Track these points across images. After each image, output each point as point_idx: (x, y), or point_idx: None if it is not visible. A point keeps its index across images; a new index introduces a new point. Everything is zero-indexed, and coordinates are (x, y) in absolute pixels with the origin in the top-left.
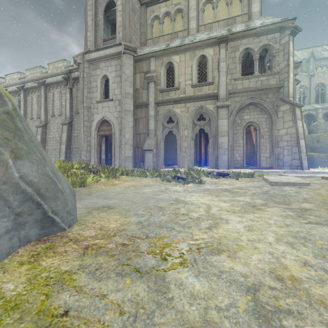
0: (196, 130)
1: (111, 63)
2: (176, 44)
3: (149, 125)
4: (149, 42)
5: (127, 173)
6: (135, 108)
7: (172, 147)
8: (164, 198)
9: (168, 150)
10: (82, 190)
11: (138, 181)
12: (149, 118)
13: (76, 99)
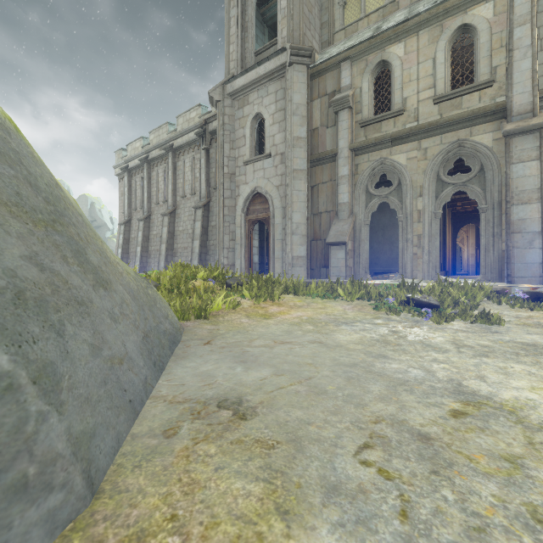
0: (444, 197)
1: (268, 89)
2: (397, 21)
3: (339, 194)
4: (338, 38)
5: (296, 289)
6: (310, 166)
7: (383, 238)
8: (409, 374)
9: (375, 245)
10: (198, 328)
11: (320, 307)
12: (338, 180)
13: (215, 165)
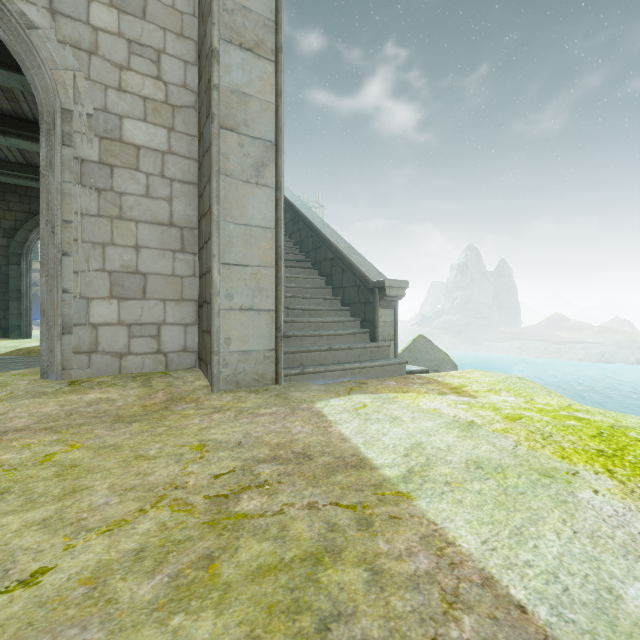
0: None
1: None
2: None
3: None
4: None
5: None
6: None
7: (33, 303)
8: None
9: None
10: None
11: None
12: None
13: None
